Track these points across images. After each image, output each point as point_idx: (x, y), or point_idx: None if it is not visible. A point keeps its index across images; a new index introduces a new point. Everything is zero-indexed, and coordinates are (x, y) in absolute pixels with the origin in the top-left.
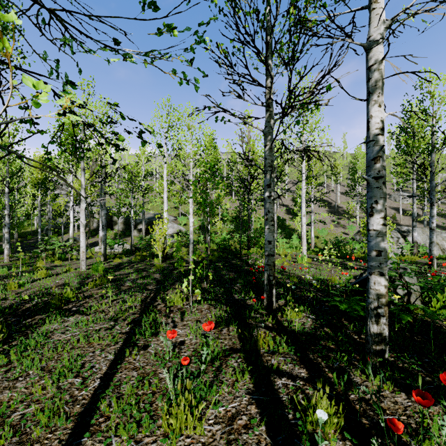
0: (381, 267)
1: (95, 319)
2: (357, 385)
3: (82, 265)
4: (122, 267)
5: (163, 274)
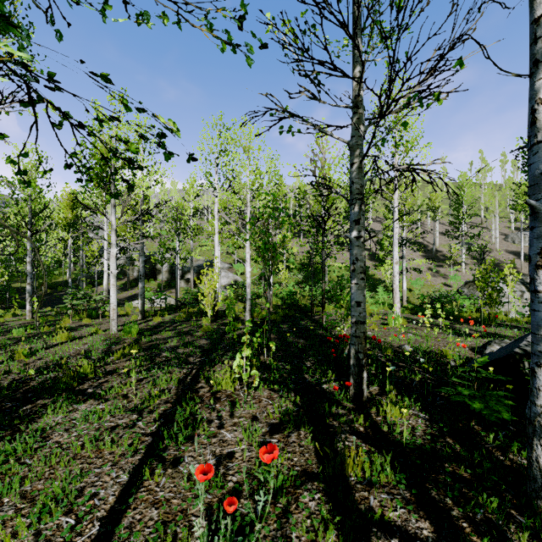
0: None
1: (113, 409)
2: None
3: (112, 325)
4: (162, 328)
5: (211, 340)
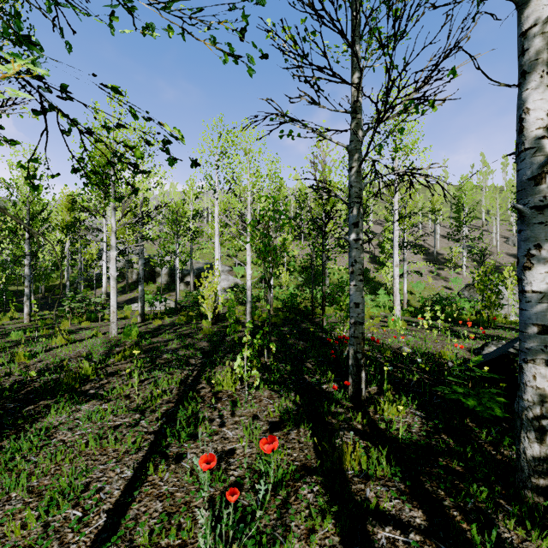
0: (547, 352)
1: (116, 409)
2: (513, 547)
3: (112, 328)
4: (163, 331)
5: (212, 343)
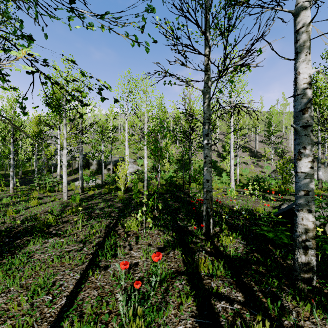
0: (309, 205)
1: (69, 241)
2: (289, 310)
3: (64, 196)
4: (94, 197)
5: (124, 204)
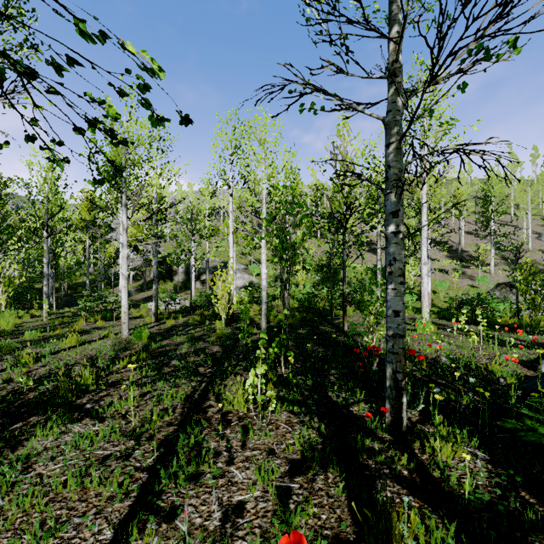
0: None
1: (108, 433)
2: None
3: (124, 329)
4: (175, 332)
5: (224, 347)
